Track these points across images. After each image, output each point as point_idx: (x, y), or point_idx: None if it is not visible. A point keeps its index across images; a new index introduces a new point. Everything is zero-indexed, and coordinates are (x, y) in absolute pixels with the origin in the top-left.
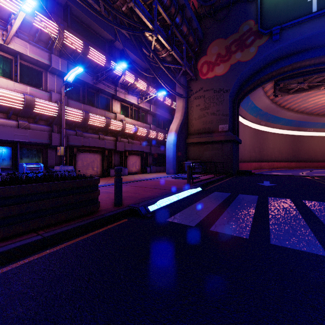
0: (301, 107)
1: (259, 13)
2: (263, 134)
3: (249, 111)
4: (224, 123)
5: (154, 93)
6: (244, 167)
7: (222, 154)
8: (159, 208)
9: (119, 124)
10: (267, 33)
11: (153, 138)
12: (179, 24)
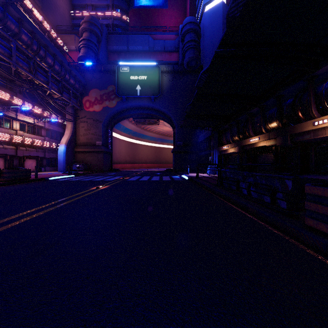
0: (157, 131)
1: (116, 85)
2: (136, 145)
3: (123, 131)
4: (99, 141)
5: (48, 119)
6: (118, 167)
7: (98, 159)
8: (53, 179)
9: (20, 138)
10: (120, 97)
11: (47, 147)
12: (67, 79)
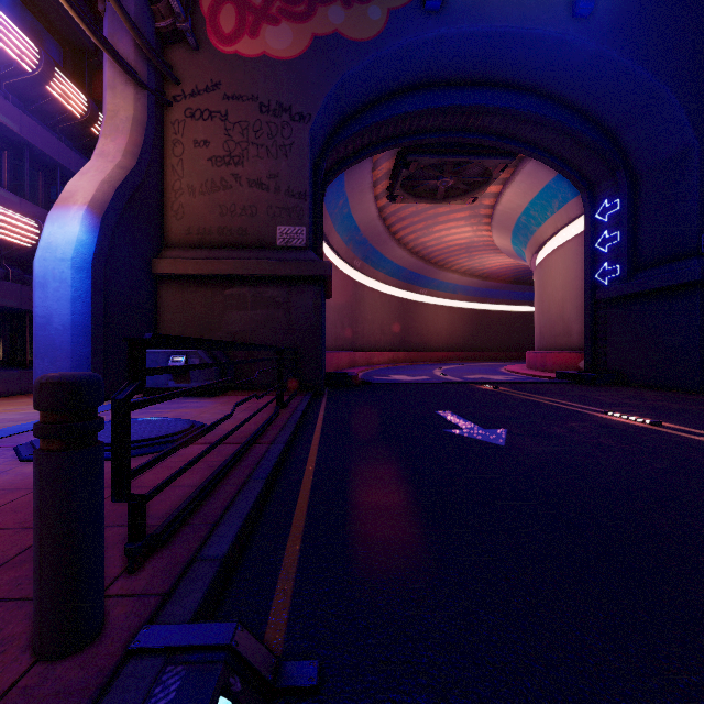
0: (418, 243)
1: None
2: (357, 289)
3: (336, 225)
4: (295, 222)
5: None
6: (328, 363)
7: (289, 323)
8: None
9: None
10: None
11: None
12: None
